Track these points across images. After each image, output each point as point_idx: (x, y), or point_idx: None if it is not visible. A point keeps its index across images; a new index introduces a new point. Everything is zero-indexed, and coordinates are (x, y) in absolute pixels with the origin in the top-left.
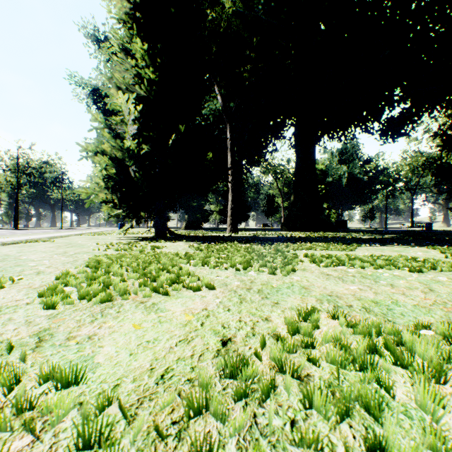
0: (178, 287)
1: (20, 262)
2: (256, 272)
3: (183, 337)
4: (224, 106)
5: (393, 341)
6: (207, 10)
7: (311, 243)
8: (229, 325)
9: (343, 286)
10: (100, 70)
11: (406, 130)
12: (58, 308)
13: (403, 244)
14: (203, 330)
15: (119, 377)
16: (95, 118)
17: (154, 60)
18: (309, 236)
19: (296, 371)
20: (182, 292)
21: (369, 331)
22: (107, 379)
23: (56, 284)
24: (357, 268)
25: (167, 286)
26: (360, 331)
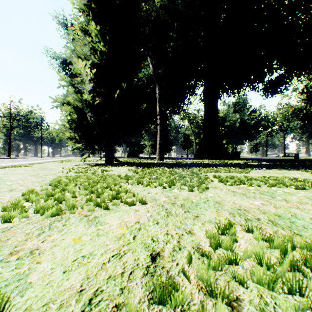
0: (117, 202)
1: (1, 181)
2: (178, 190)
3: (117, 251)
4: (154, 71)
5: (309, 257)
6: (142, 3)
7: (216, 167)
8: (158, 238)
9: (248, 201)
10: (68, 47)
11: (281, 88)
12: (14, 221)
13: (283, 168)
14: (134, 244)
15: (45, 302)
16: (62, 78)
17: (104, 37)
18: (214, 162)
19: (227, 298)
20: (120, 207)
21: (285, 246)
22: (33, 305)
23: (19, 200)
24: (255, 186)
25: (108, 201)
26: (278, 247)
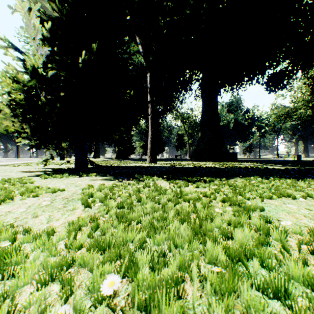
0: None
1: None
2: None
3: None
4: (144, 54)
5: None
6: None
7: (243, 177)
8: None
9: None
10: None
11: (287, 82)
12: None
13: None
14: None
15: None
16: None
17: None
18: (224, 166)
19: None
20: None
21: None
22: None
23: None
24: None
25: None
26: None
